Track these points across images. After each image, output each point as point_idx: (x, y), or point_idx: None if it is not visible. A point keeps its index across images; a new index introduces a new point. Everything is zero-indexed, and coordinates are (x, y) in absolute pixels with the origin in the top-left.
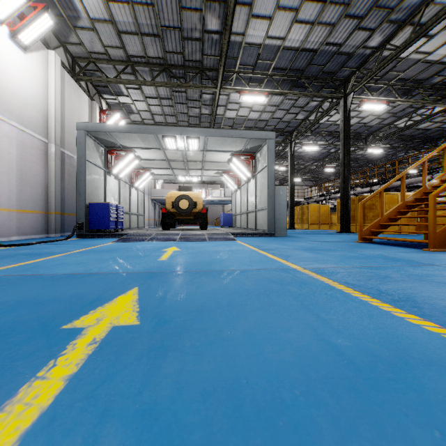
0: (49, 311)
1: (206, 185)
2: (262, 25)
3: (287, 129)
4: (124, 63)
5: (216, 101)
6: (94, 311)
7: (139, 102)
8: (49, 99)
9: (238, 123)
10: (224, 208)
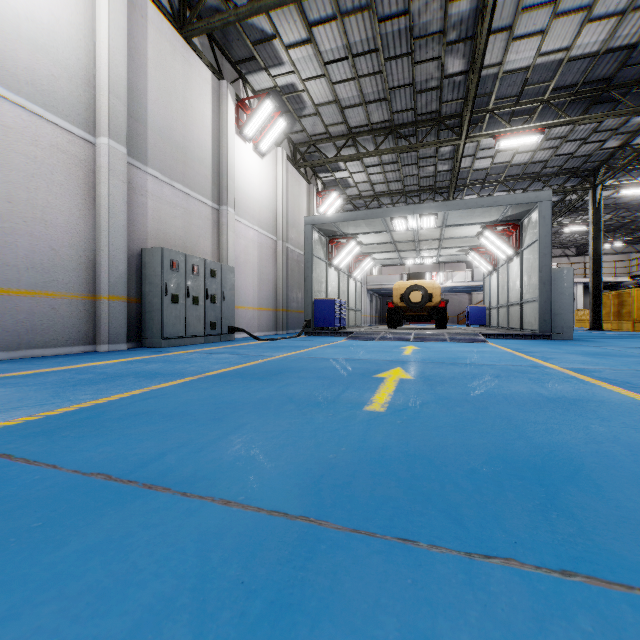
0: (357, 371)
1: (443, 265)
2: (529, 44)
3: (586, 167)
4: (344, 138)
5: (459, 155)
6: (382, 373)
7: (357, 174)
8: (278, 196)
9: (494, 173)
10: (471, 298)
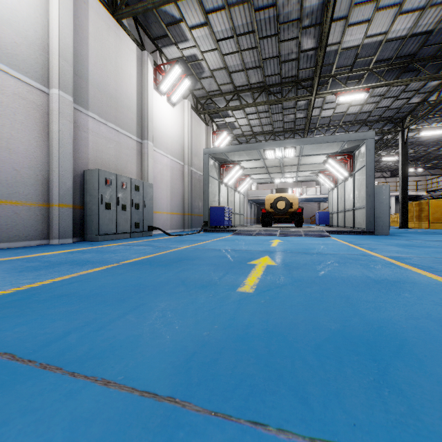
0: (236, 259)
1: (300, 183)
2: (359, 29)
3: (397, 116)
4: (232, 94)
5: (311, 106)
6: (255, 260)
7: (240, 119)
8: (185, 134)
9: (335, 120)
10: (319, 206)
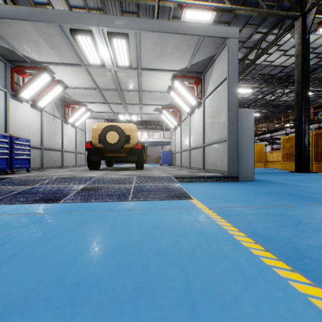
0: None
1: (148, 130)
2: None
3: None
4: None
5: None
6: None
7: None
8: None
9: None
10: (163, 149)
